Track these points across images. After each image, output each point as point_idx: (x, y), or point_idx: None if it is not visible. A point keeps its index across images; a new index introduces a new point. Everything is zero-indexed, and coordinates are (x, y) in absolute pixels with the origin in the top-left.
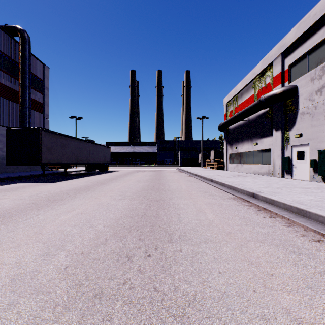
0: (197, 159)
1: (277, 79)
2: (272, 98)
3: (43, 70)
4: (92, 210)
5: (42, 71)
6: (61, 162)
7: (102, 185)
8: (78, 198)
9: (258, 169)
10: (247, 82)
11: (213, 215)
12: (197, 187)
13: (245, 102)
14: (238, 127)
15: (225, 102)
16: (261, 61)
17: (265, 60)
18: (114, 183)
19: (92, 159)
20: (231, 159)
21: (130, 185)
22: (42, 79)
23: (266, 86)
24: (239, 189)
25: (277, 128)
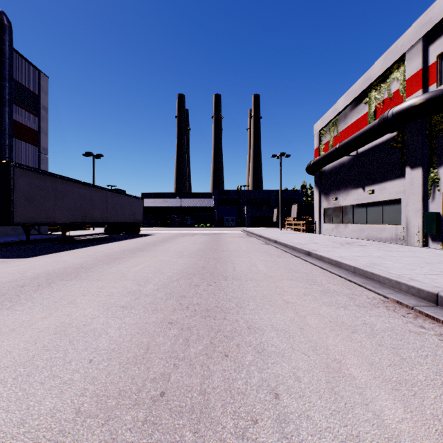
0: (271, 217)
1: (414, 82)
2: (408, 112)
3: (39, 80)
4: (11, 366)
5: (36, 82)
6: (55, 221)
7: (110, 264)
8: (27, 305)
9: (375, 233)
10: (355, 93)
11: (390, 396)
12: (286, 267)
13: (351, 126)
14: (339, 167)
15: (316, 129)
16: (382, 57)
17: (391, 53)
18: (134, 259)
19: (112, 216)
20: (326, 217)
21: (162, 264)
22: (36, 94)
23: (392, 96)
24: (385, 279)
25: (414, 164)
